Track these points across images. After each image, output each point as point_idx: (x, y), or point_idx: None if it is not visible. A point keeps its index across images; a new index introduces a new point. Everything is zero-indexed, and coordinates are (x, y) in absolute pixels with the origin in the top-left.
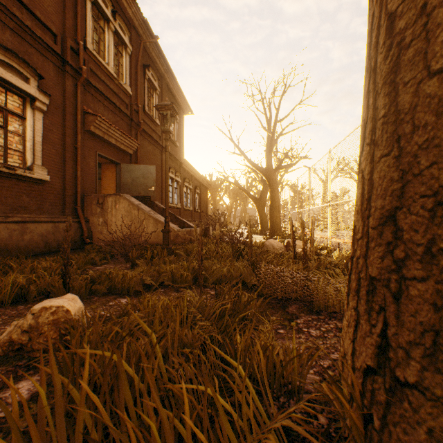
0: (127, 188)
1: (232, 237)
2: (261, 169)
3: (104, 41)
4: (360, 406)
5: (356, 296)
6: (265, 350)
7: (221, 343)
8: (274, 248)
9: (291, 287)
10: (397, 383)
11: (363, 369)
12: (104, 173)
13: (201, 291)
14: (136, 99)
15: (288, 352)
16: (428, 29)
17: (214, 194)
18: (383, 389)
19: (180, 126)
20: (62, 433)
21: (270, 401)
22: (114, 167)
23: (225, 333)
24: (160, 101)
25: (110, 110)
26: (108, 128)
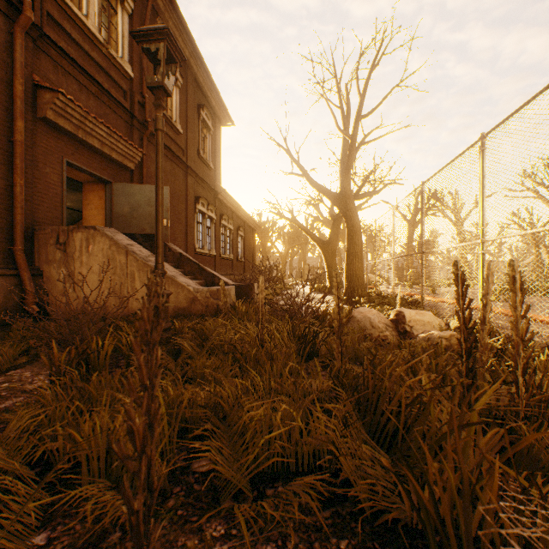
0: (122, 222)
1: (293, 304)
2: (333, 195)
3: None
4: None
5: None
6: None
7: None
8: (374, 327)
9: None
10: None
11: None
12: (88, 198)
13: None
14: (140, 86)
15: None
16: None
17: (264, 238)
18: None
19: (215, 140)
20: None
21: None
22: (103, 189)
23: None
24: (184, 99)
25: (92, 93)
26: (83, 118)
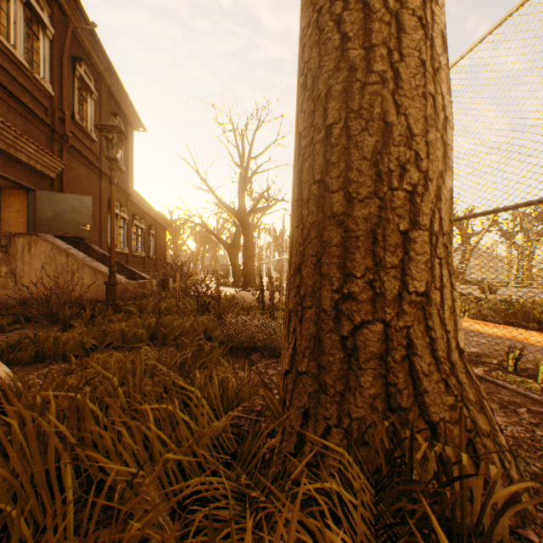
0: (46, 225)
1: (198, 290)
2: (233, 210)
3: (7, 12)
4: (281, 398)
5: (285, 326)
6: (222, 382)
7: (182, 389)
8: (245, 301)
9: (254, 335)
10: (298, 374)
11: (284, 373)
12: (7, 201)
13: (160, 347)
14: (60, 102)
15: (241, 381)
16: (314, 154)
17: (176, 236)
18: (292, 381)
19: (127, 145)
20: (36, 455)
21: (223, 415)
22: (24, 195)
23: (186, 374)
24: (99, 109)
25: (18, 113)
26: (15, 139)
